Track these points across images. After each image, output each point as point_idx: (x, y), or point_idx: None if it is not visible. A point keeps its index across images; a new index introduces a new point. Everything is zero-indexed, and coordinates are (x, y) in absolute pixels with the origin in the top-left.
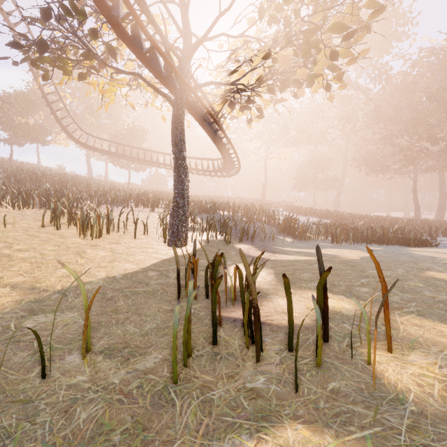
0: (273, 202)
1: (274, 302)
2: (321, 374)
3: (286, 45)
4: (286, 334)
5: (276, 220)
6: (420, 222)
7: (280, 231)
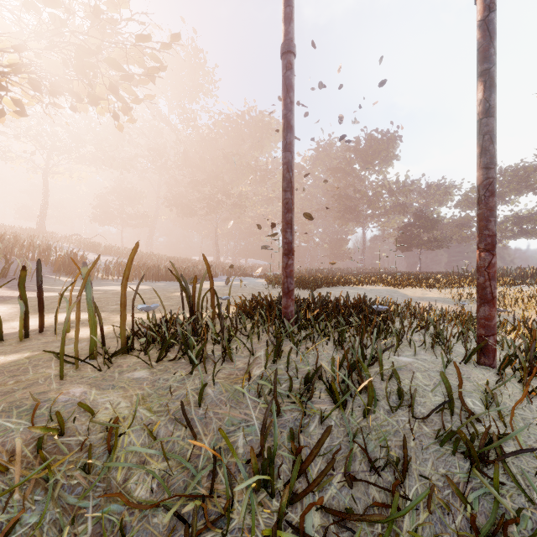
0: (59, 236)
1: (4, 325)
2: (21, 343)
3: (51, 47)
4: (3, 337)
5: (50, 256)
6: (216, 264)
7: (55, 270)
